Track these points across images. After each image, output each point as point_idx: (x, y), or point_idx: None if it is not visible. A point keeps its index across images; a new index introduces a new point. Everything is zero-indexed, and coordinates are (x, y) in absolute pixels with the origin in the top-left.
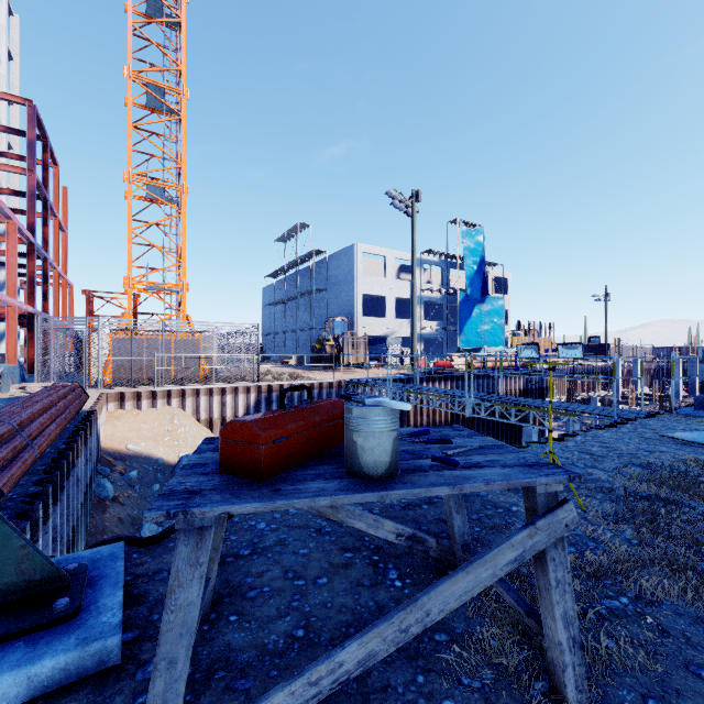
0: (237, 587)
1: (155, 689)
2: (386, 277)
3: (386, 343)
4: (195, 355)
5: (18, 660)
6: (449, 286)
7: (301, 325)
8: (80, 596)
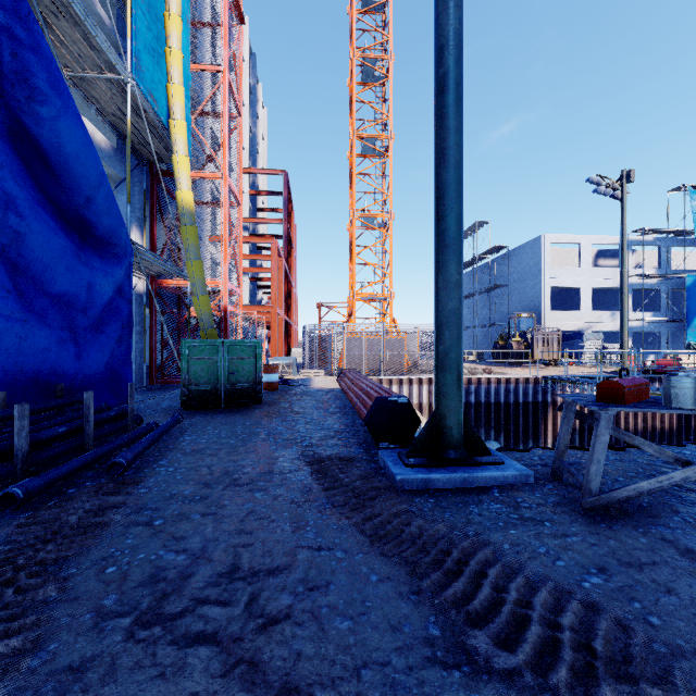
0: (566, 474)
1: (592, 469)
2: (580, 266)
3: (582, 339)
4: (406, 351)
5: (497, 470)
6: (670, 268)
7: (479, 321)
8: (499, 458)
